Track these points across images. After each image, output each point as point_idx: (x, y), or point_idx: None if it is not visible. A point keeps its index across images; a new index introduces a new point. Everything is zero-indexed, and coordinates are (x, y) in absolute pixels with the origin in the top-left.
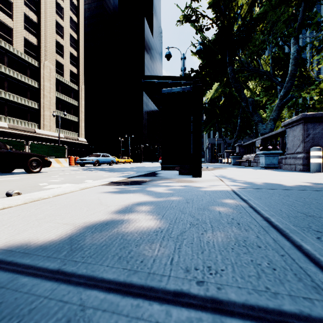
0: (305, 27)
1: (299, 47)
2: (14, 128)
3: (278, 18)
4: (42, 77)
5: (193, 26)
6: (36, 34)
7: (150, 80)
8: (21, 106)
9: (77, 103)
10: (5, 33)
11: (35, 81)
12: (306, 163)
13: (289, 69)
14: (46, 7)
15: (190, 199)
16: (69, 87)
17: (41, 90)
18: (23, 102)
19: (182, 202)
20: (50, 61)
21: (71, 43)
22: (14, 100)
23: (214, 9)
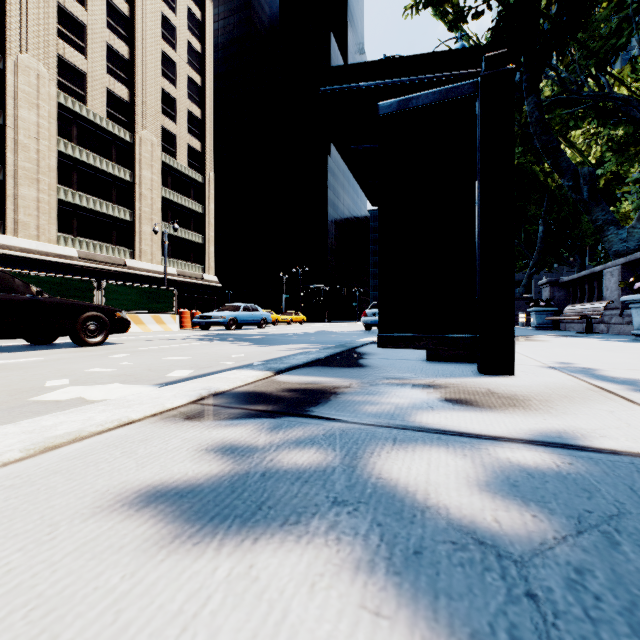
0: None
1: None
2: (88, 258)
3: None
4: (137, 162)
5: (438, 16)
6: (127, 80)
7: (344, 85)
8: (101, 218)
9: (201, 207)
10: (73, 83)
11: (126, 169)
12: None
13: None
14: (144, 28)
15: None
16: (187, 178)
17: (135, 186)
18: (105, 209)
19: None
20: (152, 131)
21: (191, 93)
22: (89, 206)
23: None
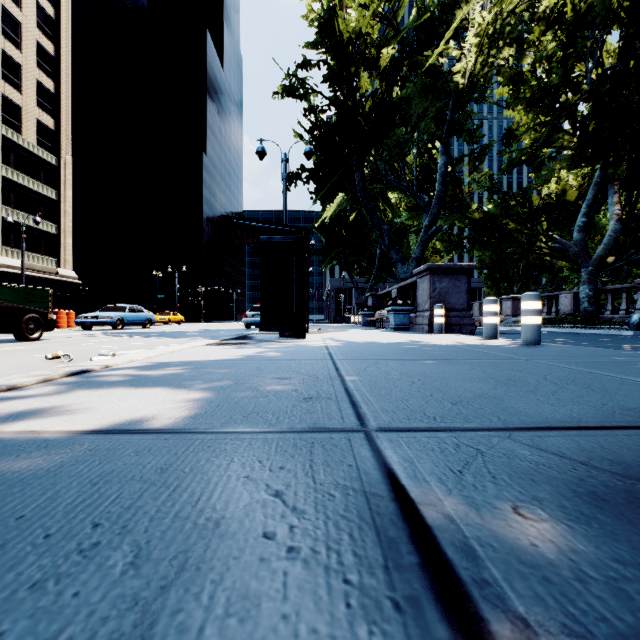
0: (454, 133)
1: (447, 160)
2: None
3: (423, 111)
4: None
5: None
6: None
7: (245, 222)
8: None
9: (55, 193)
10: None
11: None
12: (432, 323)
13: (436, 189)
14: None
15: (291, 349)
16: (36, 158)
17: None
18: None
19: (285, 350)
20: None
21: (41, 61)
22: None
23: (333, 84)
